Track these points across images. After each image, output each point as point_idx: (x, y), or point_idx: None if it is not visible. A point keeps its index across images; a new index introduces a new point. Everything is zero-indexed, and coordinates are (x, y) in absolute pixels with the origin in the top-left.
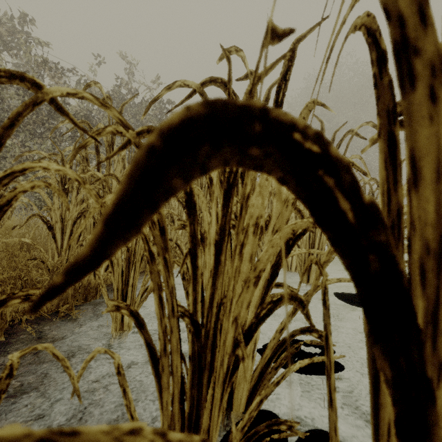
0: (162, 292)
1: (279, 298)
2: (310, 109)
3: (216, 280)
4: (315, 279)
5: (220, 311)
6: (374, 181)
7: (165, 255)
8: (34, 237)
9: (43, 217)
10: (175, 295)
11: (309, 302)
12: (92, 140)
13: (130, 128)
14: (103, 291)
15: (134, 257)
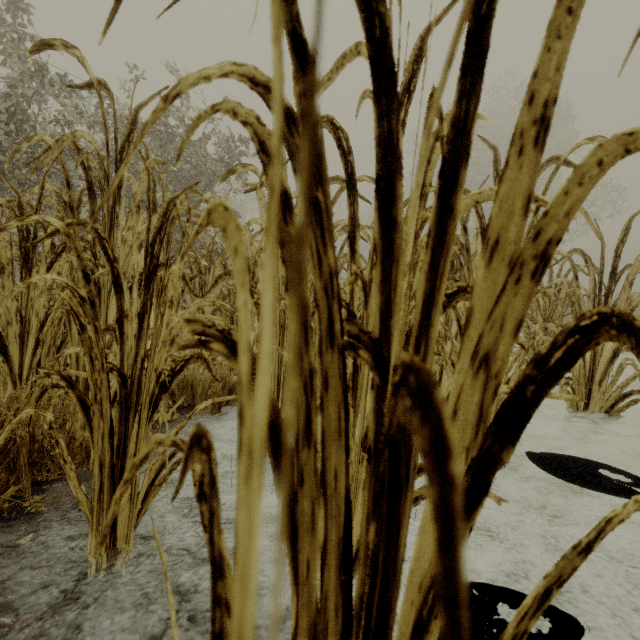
0: None
1: None
2: None
3: None
4: None
5: None
6: (579, 253)
7: None
8: None
9: None
10: None
11: None
12: None
13: None
14: (68, 472)
15: (138, 398)
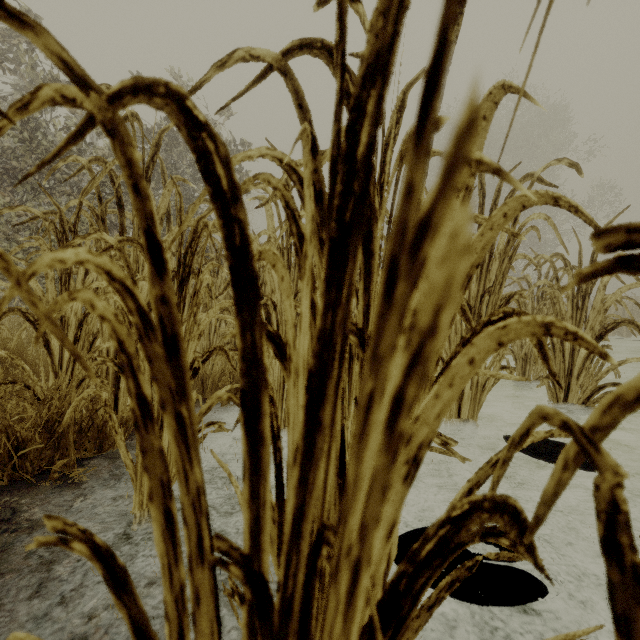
0: (173, 499)
1: (466, 511)
2: (496, 99)
3: (310, 468)
4: (560, 466)
5: (320, 552)
6: (560, 257)
7: (179, 407)
8: (20, 346)
9: (27, 314)
10: (206, 508)
11: (542, 520)
12: (8, 123)
13: (95, 85)
14: (119, 441)
15: None
